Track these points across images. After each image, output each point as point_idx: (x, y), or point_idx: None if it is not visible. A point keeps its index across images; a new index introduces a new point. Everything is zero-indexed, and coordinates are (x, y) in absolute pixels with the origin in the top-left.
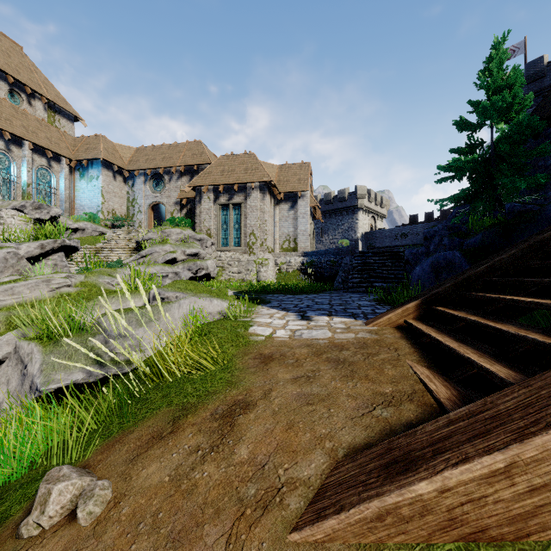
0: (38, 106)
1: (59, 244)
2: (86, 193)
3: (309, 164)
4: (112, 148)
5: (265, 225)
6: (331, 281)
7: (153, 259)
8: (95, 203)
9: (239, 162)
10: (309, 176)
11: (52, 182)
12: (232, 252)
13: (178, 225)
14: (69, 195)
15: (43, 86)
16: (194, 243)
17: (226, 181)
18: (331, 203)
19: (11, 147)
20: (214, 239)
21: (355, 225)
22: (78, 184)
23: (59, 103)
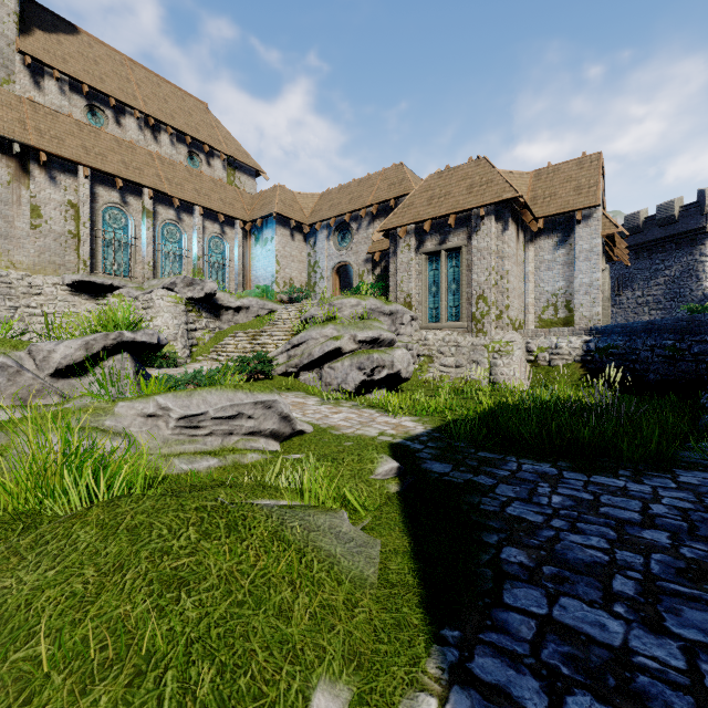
0: (217, 165)
1: (114, 341)
2: (261, 261)
3: (599, 154)
4: (291, 199)
5: (506, 280)
6: (669, 394)
7: (307, 350)
8: (269, 273)
9: (459, 177)
10: (600, 176)
11: (226, 251)
12: (446, 331)
13: (365, 292)
14: (244, 266)
15: (223, 141)
16: (374, 320)
17: (436, 212)
18: (638, 232)
19: (182, 216)
20: (417, 311)
21: (697, 267)
22: (254, 251)
23: (239, 157)
